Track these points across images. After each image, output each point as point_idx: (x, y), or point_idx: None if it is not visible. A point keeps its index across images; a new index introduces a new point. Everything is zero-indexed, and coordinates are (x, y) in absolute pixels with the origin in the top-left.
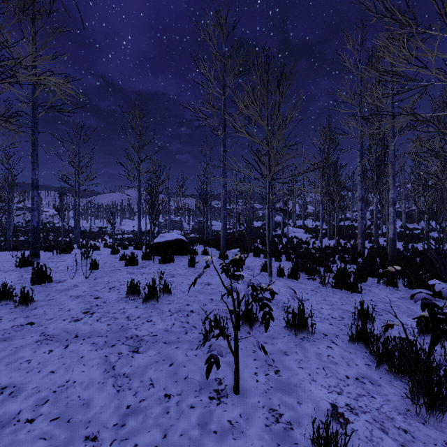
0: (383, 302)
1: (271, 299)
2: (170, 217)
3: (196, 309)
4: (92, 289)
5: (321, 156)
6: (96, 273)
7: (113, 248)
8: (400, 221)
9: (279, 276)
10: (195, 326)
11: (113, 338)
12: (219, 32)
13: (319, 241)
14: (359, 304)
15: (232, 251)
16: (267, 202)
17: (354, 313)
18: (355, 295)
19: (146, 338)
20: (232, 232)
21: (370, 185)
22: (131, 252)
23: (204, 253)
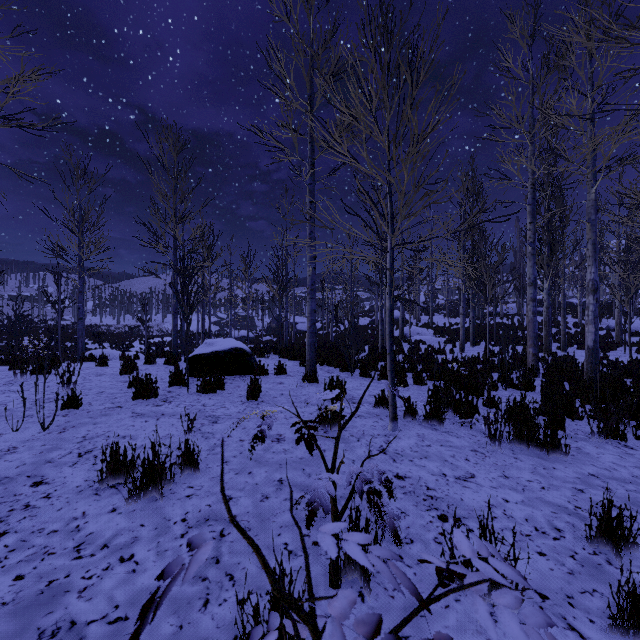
0: (619, 481)
1: (400, 476)
2: (234, 311)
3: (244, 513)
4: (41, 458)
5: (462, 217)
6: (70, 416)
7: (124, 365)
8: (572, 317)
9: (408, 419)
10: (233, 574)
11: (2, 638)
12: (304, 5)
13: (459, 348)
14: (575, 486)
15: (325, 367)
16: (387, 285)
17: (589, 526)
18: (558, 461)
19: (93, 633)
20: (327, 333)
21: (539, 262)
22: (146, 374)
23: (278, 371)
